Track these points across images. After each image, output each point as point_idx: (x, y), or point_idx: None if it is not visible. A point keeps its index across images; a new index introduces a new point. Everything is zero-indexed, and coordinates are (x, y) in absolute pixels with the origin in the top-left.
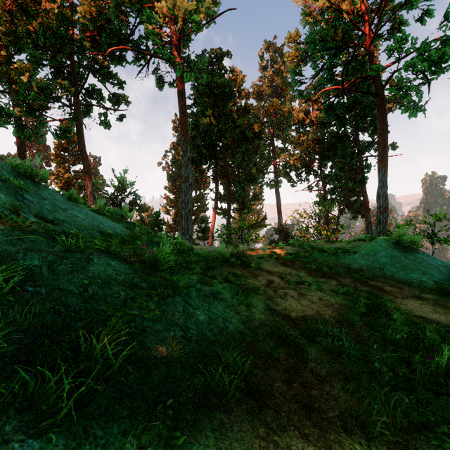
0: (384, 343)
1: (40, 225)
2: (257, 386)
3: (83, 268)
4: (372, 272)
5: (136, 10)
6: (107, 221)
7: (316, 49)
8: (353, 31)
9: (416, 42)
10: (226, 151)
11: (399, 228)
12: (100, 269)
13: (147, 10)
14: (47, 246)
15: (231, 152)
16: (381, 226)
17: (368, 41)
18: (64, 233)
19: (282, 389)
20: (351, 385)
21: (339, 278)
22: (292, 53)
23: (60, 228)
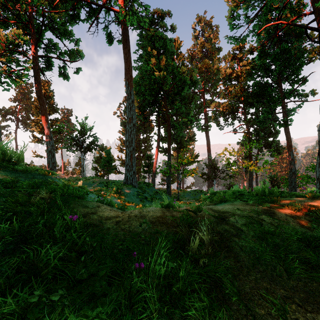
0: None
1: None
2: None
3: None
4: None
5: None
6: None
7: None
8: None
9: None
10: (166, 98)
11: None
12: None
13: None
14: None
15: (171, 99)
16: None
17: None
18: None
19: None
20: None
21: None
22: None
23: None
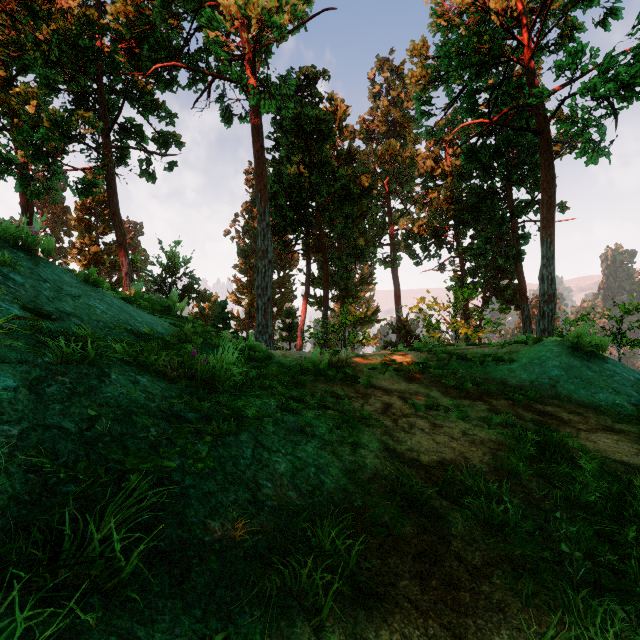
0: (570, 507)
1: (27, 320)
2: (371, 587)
3: (90, 390)
4: (539, 390)
5: (191, 10)
6: (142, 314)
7: (452, 66)
8: (505, 40)
9: (597, 55)
10: (321, 214)
11: (570, 324)
12: (121, 391)
13: (207, 9)
14: (33, 354)
15: (329, 216)
16: (545, 322)
17: (527, 55)
18: (64, 334)
19: (412, 592)
20: (524, 583)
21: (490, 400)
22: (417, 72)
23: (63, 326)
